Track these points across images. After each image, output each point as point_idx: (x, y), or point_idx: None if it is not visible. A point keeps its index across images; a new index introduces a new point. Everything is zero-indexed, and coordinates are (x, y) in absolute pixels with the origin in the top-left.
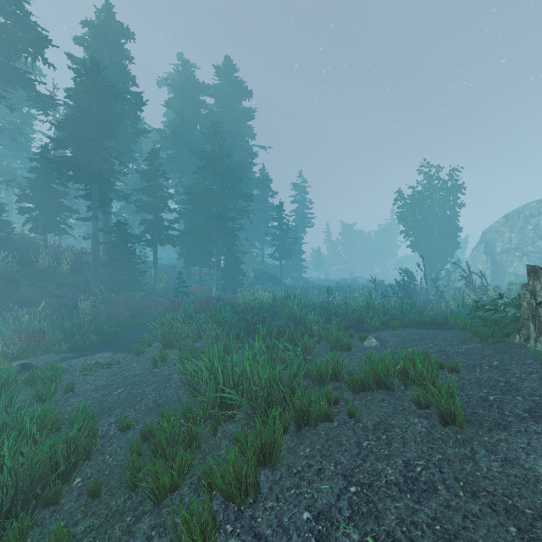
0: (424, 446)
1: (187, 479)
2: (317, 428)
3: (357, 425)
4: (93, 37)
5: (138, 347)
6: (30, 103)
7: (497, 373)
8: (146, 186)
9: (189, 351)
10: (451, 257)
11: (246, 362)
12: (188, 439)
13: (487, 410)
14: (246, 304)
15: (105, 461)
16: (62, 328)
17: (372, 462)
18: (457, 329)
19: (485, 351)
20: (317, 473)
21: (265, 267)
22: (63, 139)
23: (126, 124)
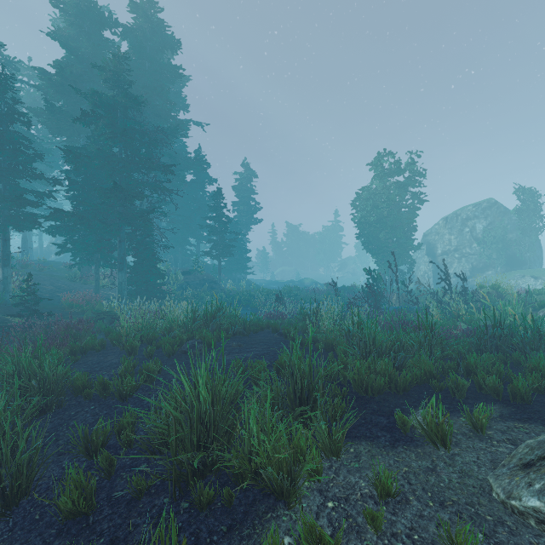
0: None
1: None
2: None
3: None
4: None
5: None
6: None
7: None
8: None
9: None
10: (404, 257)
11: None
12: None
13: None
14: (143, 329)
15: None
16: None
17: None
18: None
19: None
20: None
21: (199, 267)
22: None
23: None
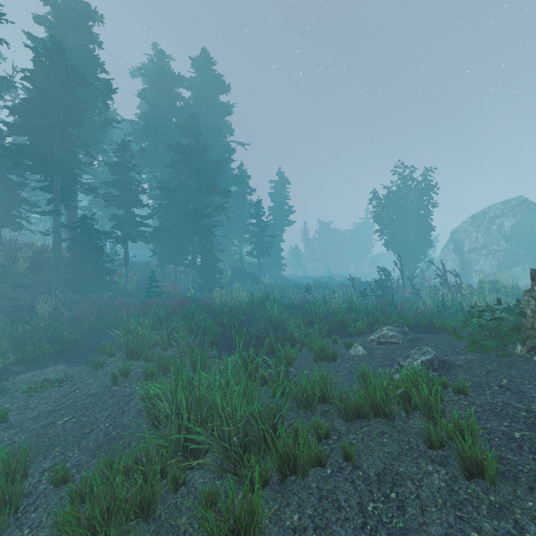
0: (450, 515)
1: None
2: (306, 477)
3: (356, 473)
4: (56, 17)
5: (97, 359)
6: None
7: (512, 397)
8: (115, 179)
9: (156, 362)
10: (424, 255)
11: (217, 392)
12: (137, 503)
13: (517, 454)
14: (223, 305)
15: None
16: (11, 336)
17: None
18: (444, 333)
19: (487, 364)
20: None
21: (243, 265)
22: (18, 124)
23: (94, 113)
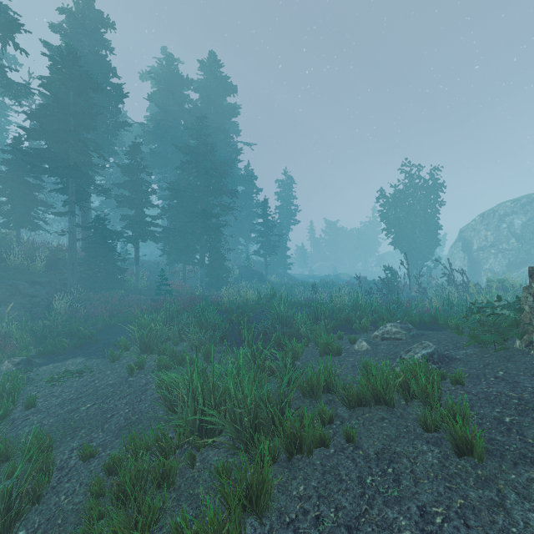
0: (440, 486)
1: (156, 532)
2: (311, 455)
3: (357, 453)
4: (71, 25)
5: (113, 352)
6: (4, 93)
7: (506, 387)
8: (126, 181)
9: (169, 355)
10: (432, 254)
11: (230, 379)
12: (160, 474)
13: (506, 436)
14: (231, 302)
15: (59, 505)
16: (32, 330)
17: (380, 508)
18: (448, 330)
19: (486, 357)
20: (314, 524)
21: (250, 263)
22: (36, 129)
23: (106, 117)
